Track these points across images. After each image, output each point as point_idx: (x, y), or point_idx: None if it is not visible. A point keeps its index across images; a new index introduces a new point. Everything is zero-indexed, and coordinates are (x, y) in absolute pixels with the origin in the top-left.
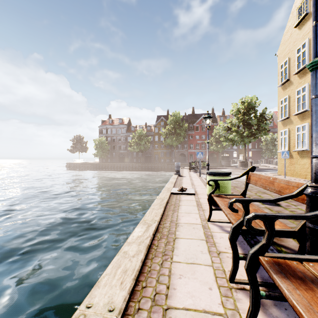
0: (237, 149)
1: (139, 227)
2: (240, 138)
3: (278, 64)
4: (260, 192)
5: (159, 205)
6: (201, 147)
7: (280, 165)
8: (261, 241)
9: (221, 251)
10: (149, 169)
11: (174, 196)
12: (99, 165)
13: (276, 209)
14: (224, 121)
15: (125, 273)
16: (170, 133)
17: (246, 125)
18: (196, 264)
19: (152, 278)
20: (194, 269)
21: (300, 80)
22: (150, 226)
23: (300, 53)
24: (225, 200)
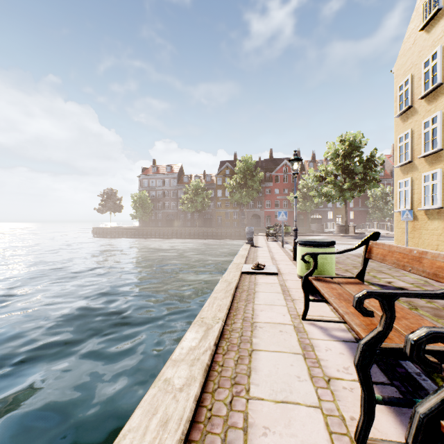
0: (333, 208)
1: (192, 331)
2: (338, 193)
3: (395, 85)
4: (373, 270)
5: (224, 292)
6: (283, 206)
7: (399, 231)
8: (442, 386)
9: (332, 377)
10: (209, 236)
11: (247, 277)
12: (138, 230)
13: (404, 299)
14: (314, 169)
15: (165, 427)
16: (239, 185)
17: (347, 174)
18: (291, 404)
19: (214, 436)
20: (288, 413)
21: (429, 106)
22: (210, 330)
23: (428, 67)
24: (333, 288)
